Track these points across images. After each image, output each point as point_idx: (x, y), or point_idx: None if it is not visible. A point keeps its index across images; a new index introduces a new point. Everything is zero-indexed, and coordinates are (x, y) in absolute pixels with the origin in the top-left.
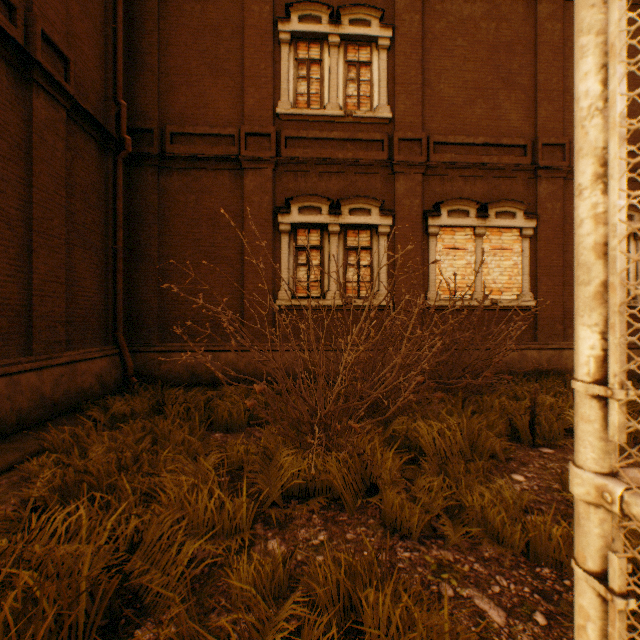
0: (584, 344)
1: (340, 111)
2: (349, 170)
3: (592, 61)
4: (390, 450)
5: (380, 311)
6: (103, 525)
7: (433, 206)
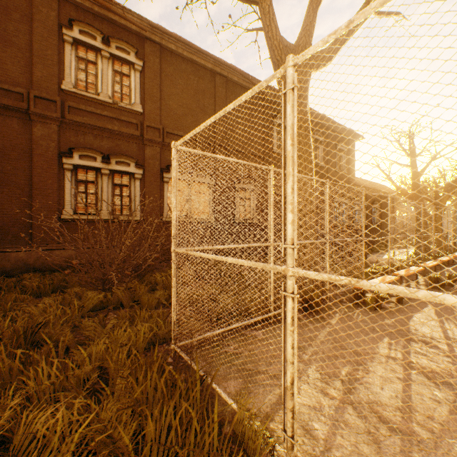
0: (172, 232)
1: (110, 100)
2: (116, 137)
3: (173, 196)
4: None
5: (136, 223)
6: (2, 326)
7: (166, 166)
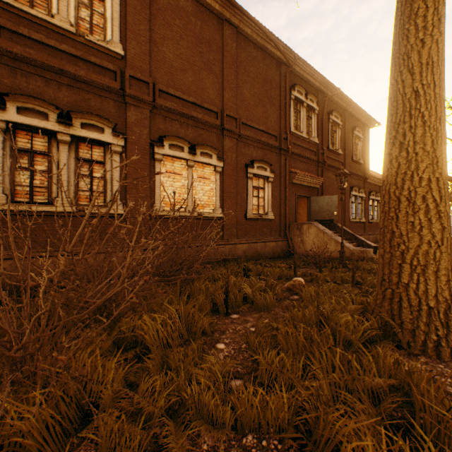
0: None
1: (71, 27)
2: (82, 87)
3: None
4: (117, 351)
5: (113, 218)
6: None
7: (159, 138)
